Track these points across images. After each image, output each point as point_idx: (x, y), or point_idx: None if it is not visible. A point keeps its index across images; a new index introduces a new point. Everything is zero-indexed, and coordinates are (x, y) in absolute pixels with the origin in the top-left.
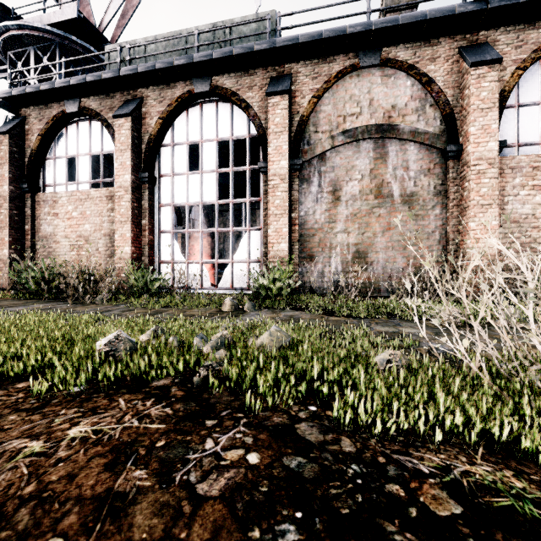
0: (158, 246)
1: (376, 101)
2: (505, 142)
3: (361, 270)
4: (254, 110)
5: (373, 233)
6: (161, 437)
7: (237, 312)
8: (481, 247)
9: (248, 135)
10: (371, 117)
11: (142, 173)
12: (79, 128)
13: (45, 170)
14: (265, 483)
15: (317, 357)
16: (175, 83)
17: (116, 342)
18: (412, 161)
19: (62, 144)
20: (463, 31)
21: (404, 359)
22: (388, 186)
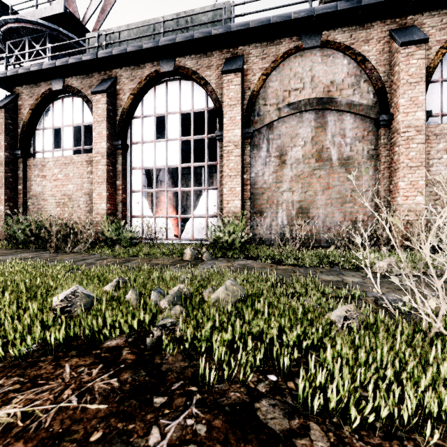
0: (130, 203)
1: (317, 78)
2: (431, 112)
3: (304, 223)
4: (211, 86)
5: (314, 192)
6: (98, 425)
7: (197, 261)
8: (410, 203)
9: (207, 108)
10: (312, 92)
11: (116, 141)
12: (63, 103)
13: (35, 139)
14: None
15: (273, 314)
16: (144, 64)
17: (72, 298)
18: (348, 130)
19: (50, 117)
20: (393, 16)
21: (357, 313)
22: (327, 151)
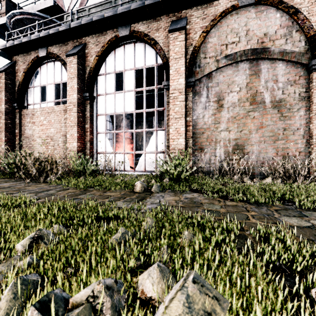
0: (96, 142)
1: (251, 31)
2: None
3: (239, 158)
4: (159, 45)
5: (248, 131)
6: None
7: (146, 193)
8: None
9: (156, 64)
10: (247, 44)
11: (85, 93)
12: (47, 67)
13: (28, 95)
14: None
15: None
16: (106, 31)
17: None
18: (280, 75)
19: (38, 78)
20: None
21: None
22: (261, 95)
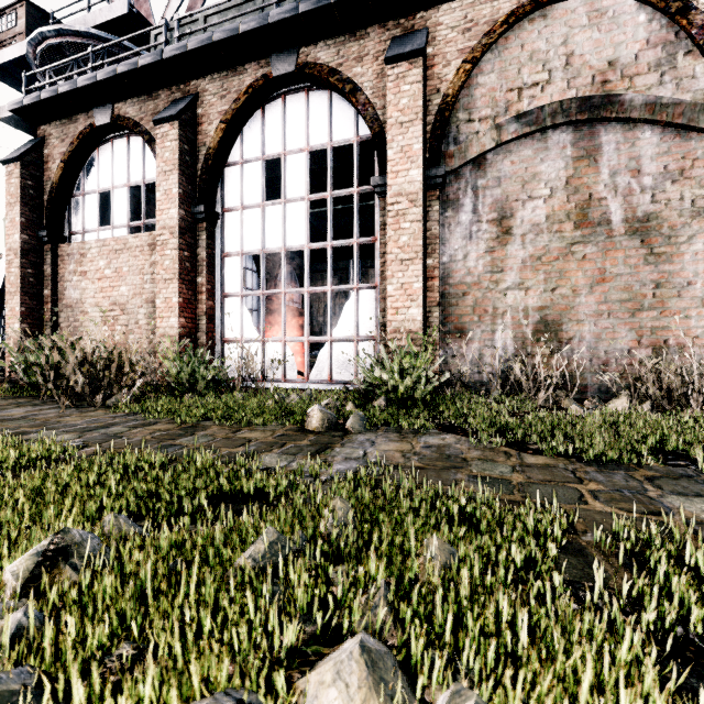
0: (221, 316)
1: (579, 57)
2: None
3: (549, 352)
4: (364, 94)
5: (572, 289)
6: None
7: (333, 434)
8: None
9: (356, 138)
10: (569, 87)
11: (196, 206)
12: (114, 148)
13: (71, 211)
14: None
15: None
16: (244, 65)
17: None
18: (647, 159)
19: (93, 174)
20: None
21: None
22: (600, 205)
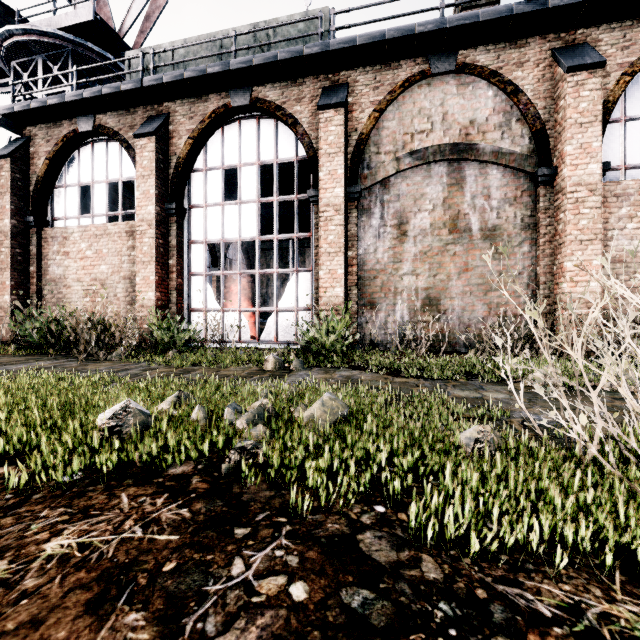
0: (188, 291)
1: (451, 116)
2: (609, 164)
3: (432, 319)
4: (302, 127)
5: (447, 275)
6: (171, 555)
7: (283, 371)
8: (579, 292)
9: (296, 158)
10: (445, 135)
11: (169, 204)
12: (93, 150)
13: (53, 200)
14: (315, 635)
15: (383, 436)
16: (208, 95)
17: (123, 415)
18: (494, 188)
19: (74, 170)
20: (557, 29)
21: (495, 436)
22: (465, 218)
